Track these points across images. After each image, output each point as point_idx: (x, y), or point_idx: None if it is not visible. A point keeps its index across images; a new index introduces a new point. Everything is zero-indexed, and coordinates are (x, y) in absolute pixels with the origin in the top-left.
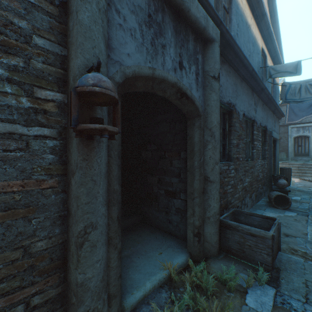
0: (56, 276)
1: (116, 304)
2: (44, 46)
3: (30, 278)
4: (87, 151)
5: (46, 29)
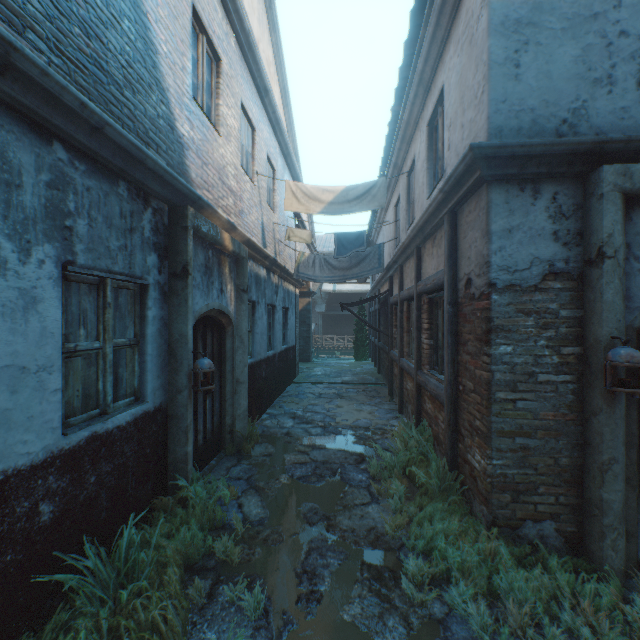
0: (574, 489)
1: (634, 545)
2: (566, 314)
3: (557, 481)
4: (610, 400)
5: (567, 302)
